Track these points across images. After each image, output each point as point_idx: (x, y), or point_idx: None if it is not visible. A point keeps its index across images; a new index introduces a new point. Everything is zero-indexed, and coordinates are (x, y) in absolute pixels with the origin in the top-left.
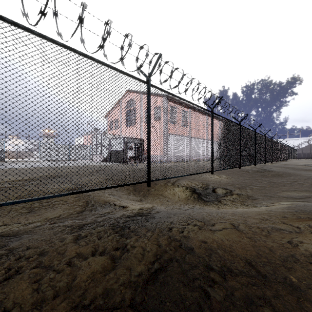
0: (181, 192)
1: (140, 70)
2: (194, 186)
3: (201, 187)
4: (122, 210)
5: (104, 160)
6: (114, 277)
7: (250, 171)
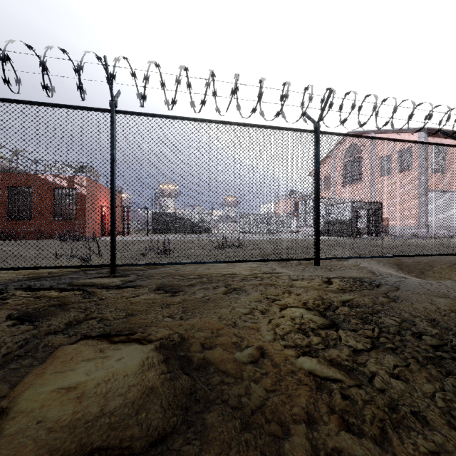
0: None
1: (442, 132)
2: None
3: None
4: None
5: None
6: None
7: None
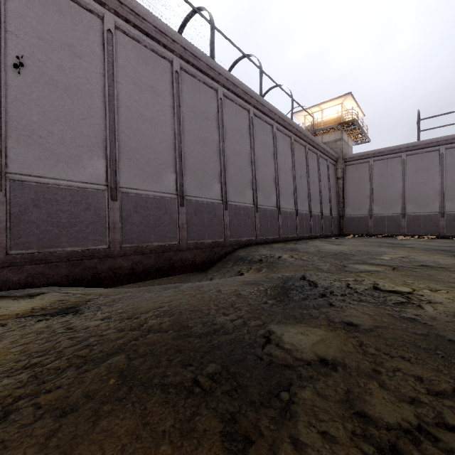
0: None
1: None
2: None
3: None
4: None
5: None
6: (334, 386)
7: None
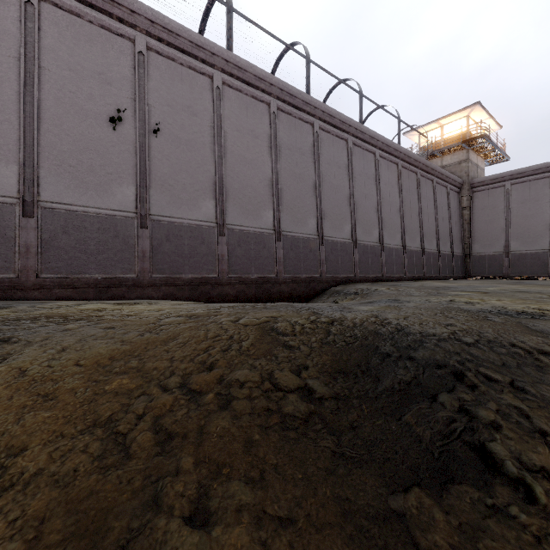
0: None
1: None
2: None
3: None
4: None
5: None
6: (372, 313)
7: None
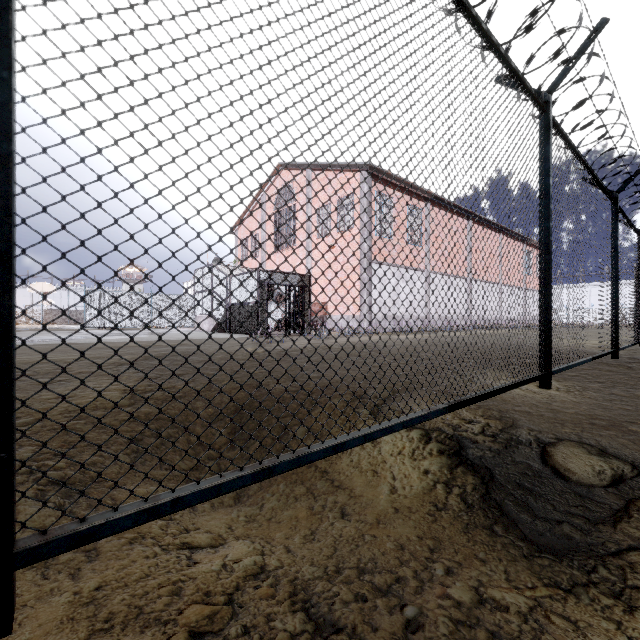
0: (404, 457)
1: None
2: (456, 426)
3: (485, 433)
4: None
5: (216, 327)
6: None
7: (633, 363)
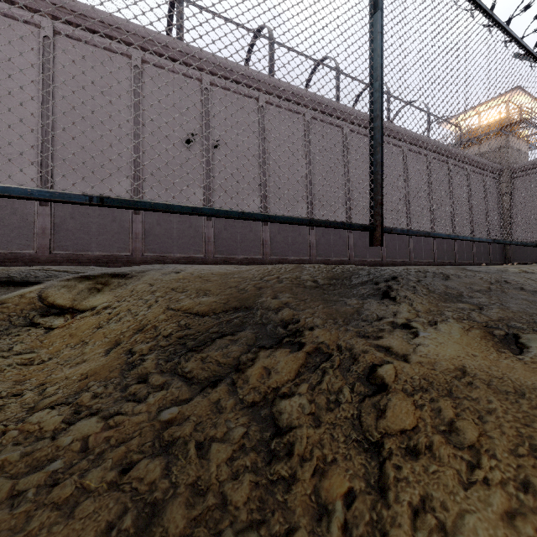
0: None
1: None
2: None
3: None
4: (467, 320)
5: None
6: None
7: None
